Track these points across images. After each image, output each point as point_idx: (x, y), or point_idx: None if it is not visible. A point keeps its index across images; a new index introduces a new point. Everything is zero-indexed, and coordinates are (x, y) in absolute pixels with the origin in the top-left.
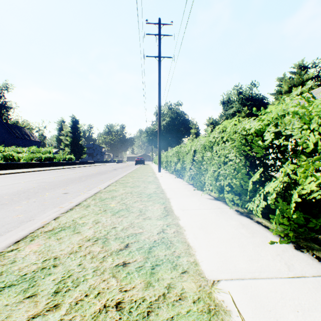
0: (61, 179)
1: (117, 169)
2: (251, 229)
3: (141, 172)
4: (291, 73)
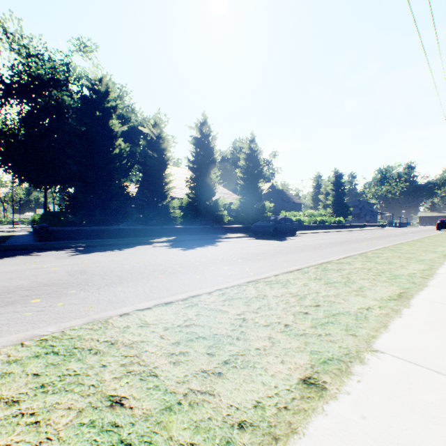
0: (357, 238)
1: (405, 234)
2: None
3: (441, 237)
4: None
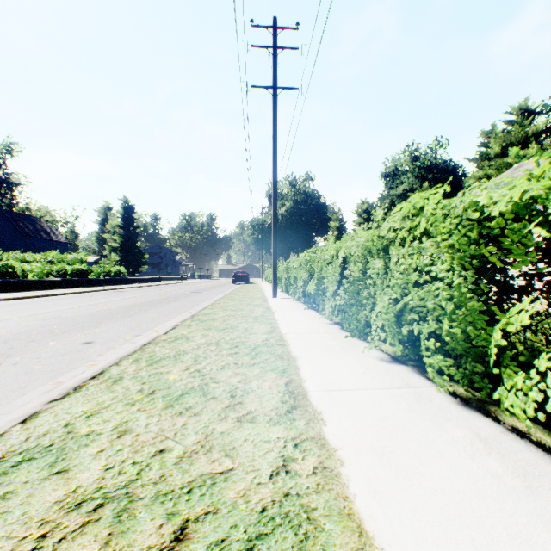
0: (92, 311)
1: (199, 292)
2: (512, 458)
3: (241, 298)
4: (506, 123)
